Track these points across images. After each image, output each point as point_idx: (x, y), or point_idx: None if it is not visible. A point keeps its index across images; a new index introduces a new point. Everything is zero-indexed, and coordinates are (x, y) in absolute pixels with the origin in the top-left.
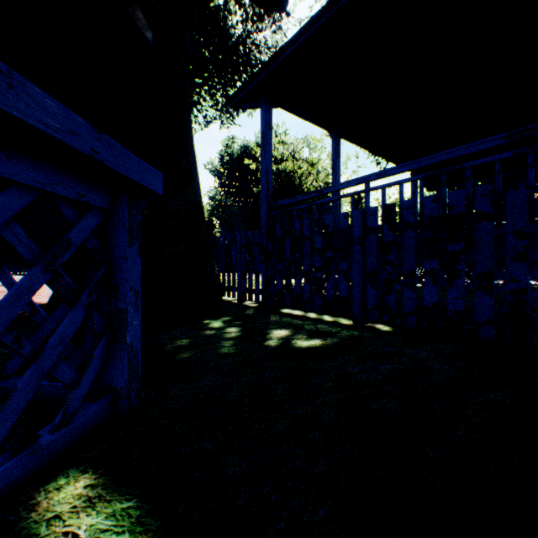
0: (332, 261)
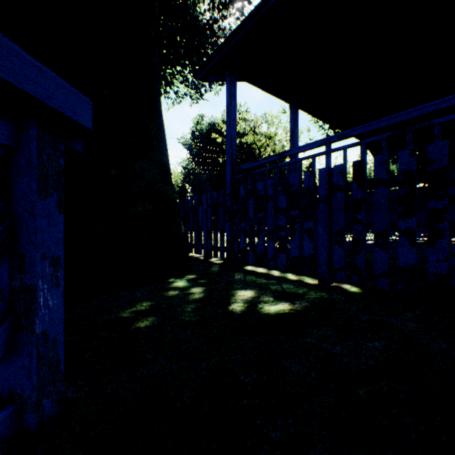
0: (296, 219)
